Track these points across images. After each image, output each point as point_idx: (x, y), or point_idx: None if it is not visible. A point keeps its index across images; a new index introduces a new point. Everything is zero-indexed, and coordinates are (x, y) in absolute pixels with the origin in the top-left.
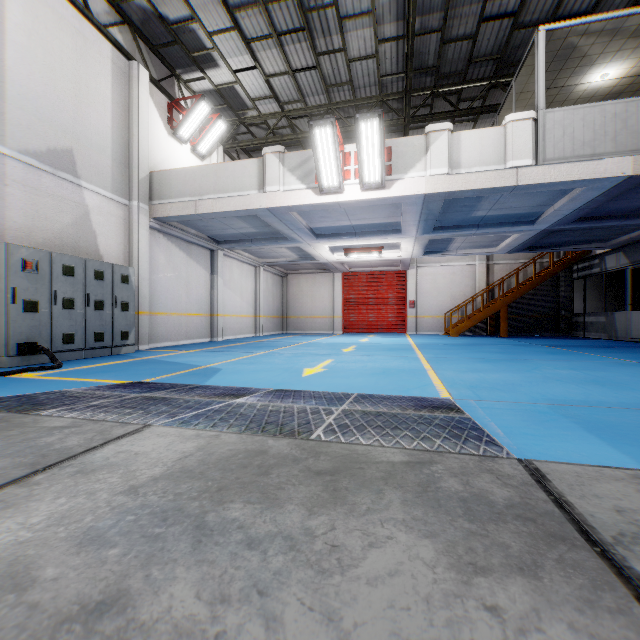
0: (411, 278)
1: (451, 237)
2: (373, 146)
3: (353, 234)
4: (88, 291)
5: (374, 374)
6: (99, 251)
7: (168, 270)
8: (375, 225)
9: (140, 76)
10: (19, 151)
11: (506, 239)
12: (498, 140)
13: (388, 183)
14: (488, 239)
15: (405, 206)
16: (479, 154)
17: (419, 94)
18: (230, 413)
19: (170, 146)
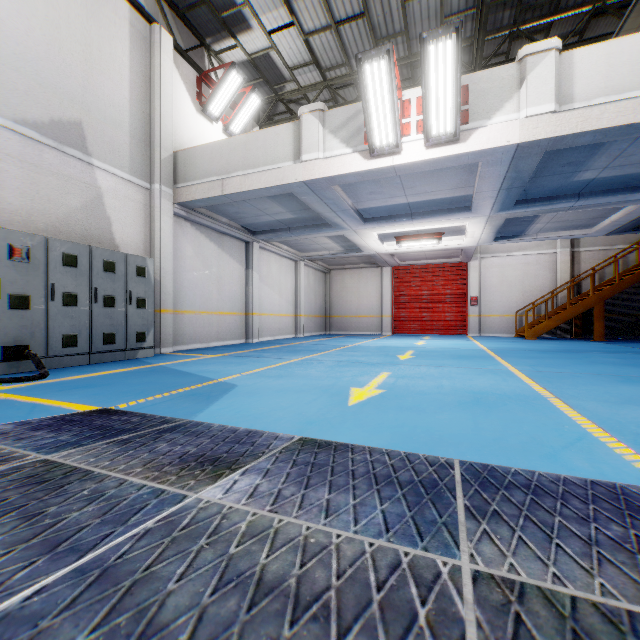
0: (473, 271)
1: (536, 214)
2: (445, 80)
3: (408, 215)
4: (95, 285)
5: (463, 404)
6: (114, 240)
7: (196, 263)
8: (437, 202)
9: (162, 42)
10: (14, 120)
11: (610, 215)
12: (636, 54)
13: (463, 134)
14: (585, 216)
15: (484, 167)
16: (604, 78)
17: (493, 38)
18: (122, 609)
19: (199, 125)
